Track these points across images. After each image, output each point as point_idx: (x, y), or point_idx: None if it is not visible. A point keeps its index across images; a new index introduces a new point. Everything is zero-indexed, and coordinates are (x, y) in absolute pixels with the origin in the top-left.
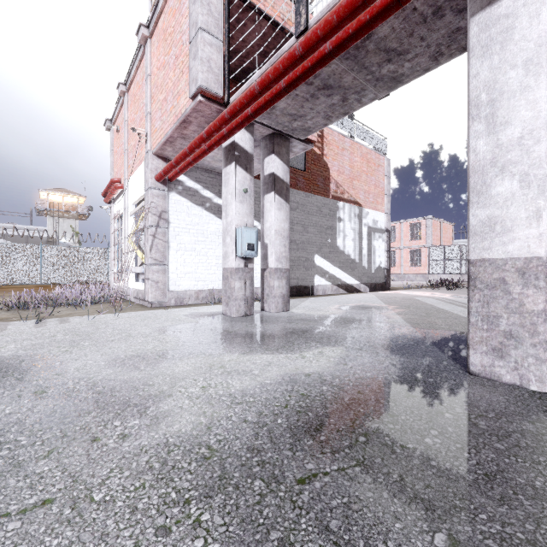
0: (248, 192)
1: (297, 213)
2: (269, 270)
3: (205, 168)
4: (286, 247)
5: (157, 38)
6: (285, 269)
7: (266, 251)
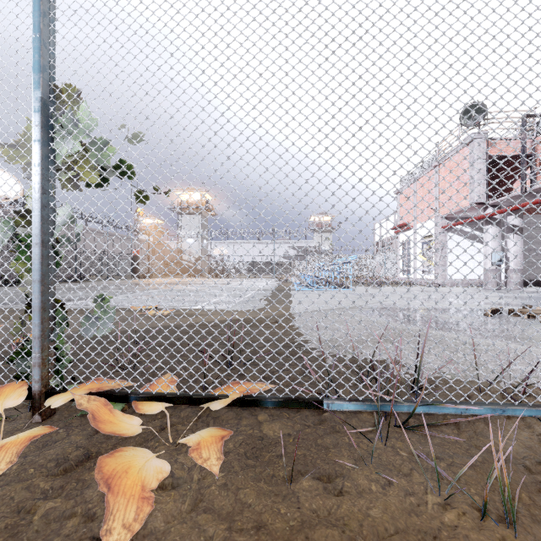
0: (497, 236)
1: (536, 230)
2: (510, 270)
3: (466, 217)
4: (521, 258)
5: (444, 168)
6: (520, 269)
7: (508, 261)
